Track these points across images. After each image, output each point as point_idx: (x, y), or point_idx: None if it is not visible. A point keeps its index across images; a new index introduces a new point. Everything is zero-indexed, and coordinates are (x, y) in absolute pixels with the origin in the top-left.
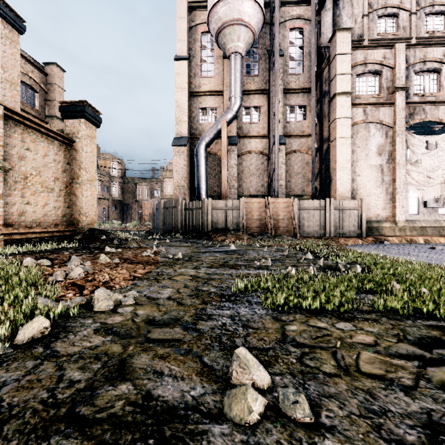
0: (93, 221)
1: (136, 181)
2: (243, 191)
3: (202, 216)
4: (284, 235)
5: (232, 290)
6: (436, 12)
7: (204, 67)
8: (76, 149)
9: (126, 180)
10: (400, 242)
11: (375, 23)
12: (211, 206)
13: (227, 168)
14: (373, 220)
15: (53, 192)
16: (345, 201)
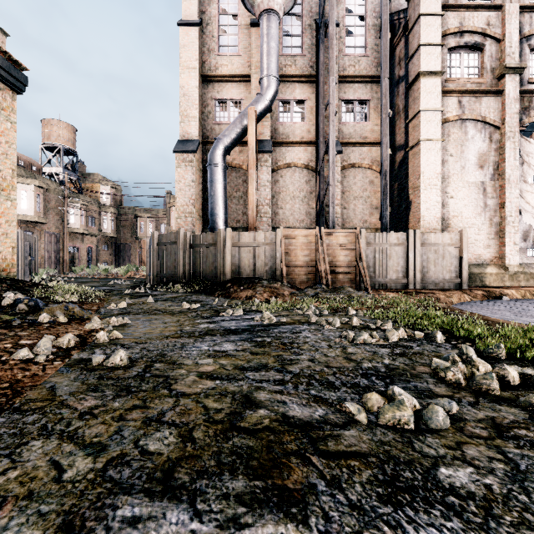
0: (7, 264)
1: (136, 212)
2: (279, 222)
3: (217, 257)
4: (349, 287)
5: None
6: None
7: (222, 41)
8: None
9: (122, 210)
10: (524, 297)
11: None
12: (230, 241)
13: (256, 187)
14: (472, 264)
15: None
16: (437, 234)
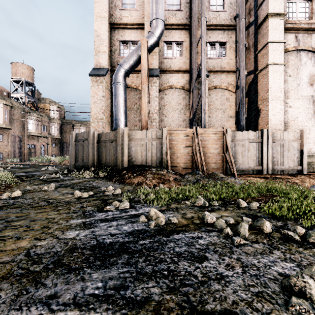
0: None
1: (74, 123)
2: (164, 126)
3: (117, 150)
4: (221, 173)
5: None
6: None
7: (125, 0)
8: None
9: (65, 122)
10: None
11: None
12: (127, 137)
13: (148, 101)
14: None
15: None
16: (284, 132)
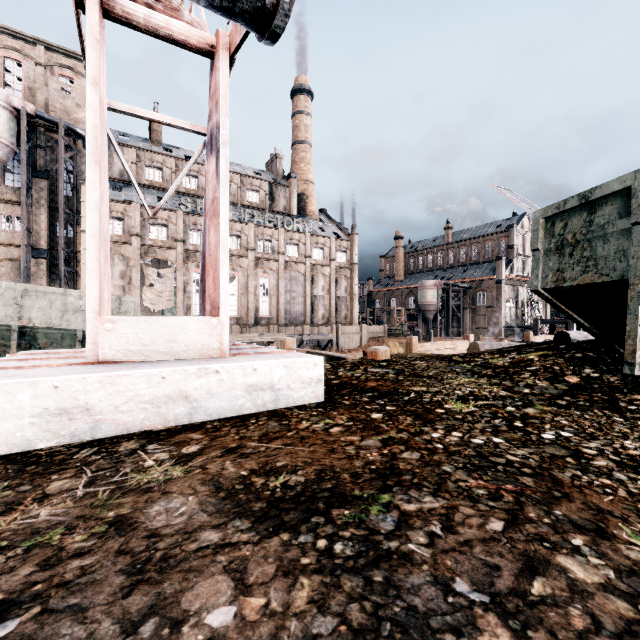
0: None
1: None
2: None
3: None
4: None
5: None
6: (191, 175)
7: None
8: None
9: None
10: None
11: (143, 170)
12: None
13: None
14: None
15: None
16: None
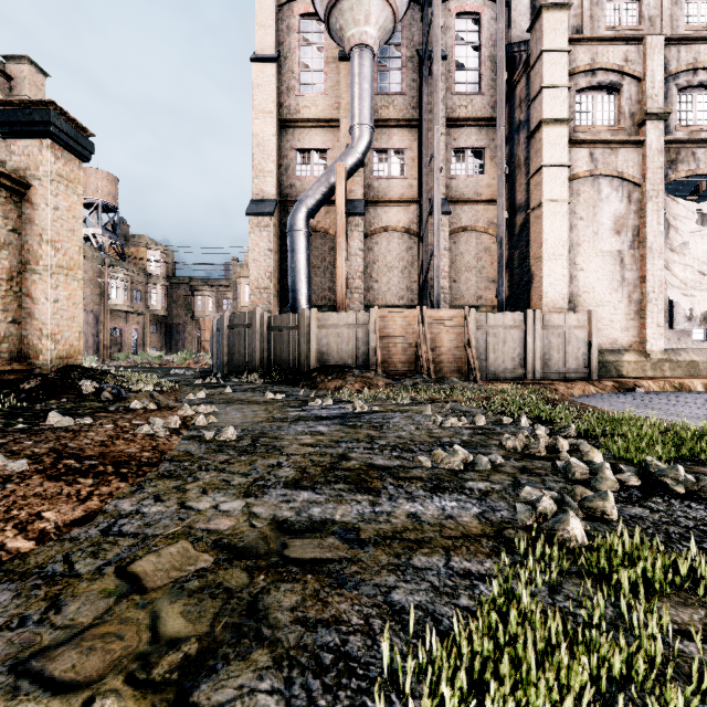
0: (74, 351)
1: (193, 284)
2: (374, 298)
3: (300, 342)
4: (454, 377)
5: None
6: None
7: (305, 77)
8: (32, 201)
9: (175, 282)
10: (663, 389)
11: (602, 8)
12: (315, 324)
13: (345, 256)
14: (607, 350)
15: None
16: (562, 314)
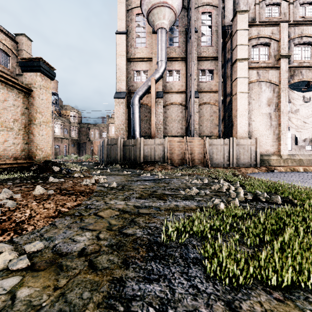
0: (48, 155)
1: (89, 126)
2: (167, 132)
3: (136, 151)
4: (199, 165)
5: (162, 238)
6: (307, 2)
7: (138, 40)
8: (33, 96)
9: (81, 125)
10: (286, 170)
11: (263, 9)
12: (143, 143)
13: (155, 115)
14: (264, 154)
15: (12, 131)
16: (244, 140)
